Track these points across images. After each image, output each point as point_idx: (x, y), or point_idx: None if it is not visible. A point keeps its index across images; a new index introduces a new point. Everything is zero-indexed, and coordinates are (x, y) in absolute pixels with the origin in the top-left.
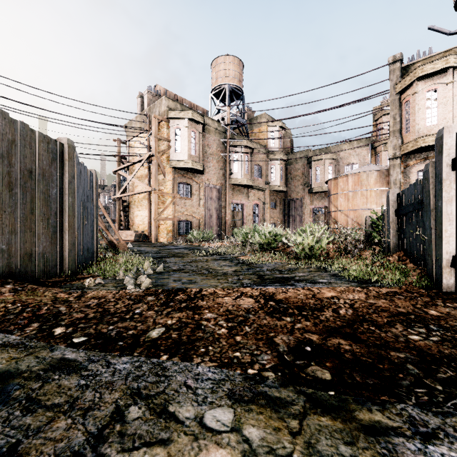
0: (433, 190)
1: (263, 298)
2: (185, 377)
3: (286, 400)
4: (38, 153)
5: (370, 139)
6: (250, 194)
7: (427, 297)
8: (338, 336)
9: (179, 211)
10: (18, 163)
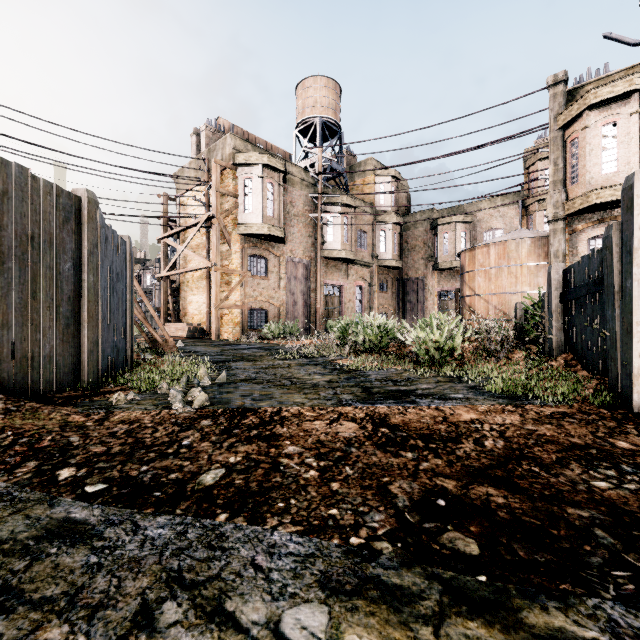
0: (617, 264)
1: (370, 422)
2: (253, 550)
3: (411, 590)
4: (42, 211)
5: (520, 194)
6: (351, 272)
7: (611, 421)
8: (486, 482)
9: (250, 296)
10: (13, 224)
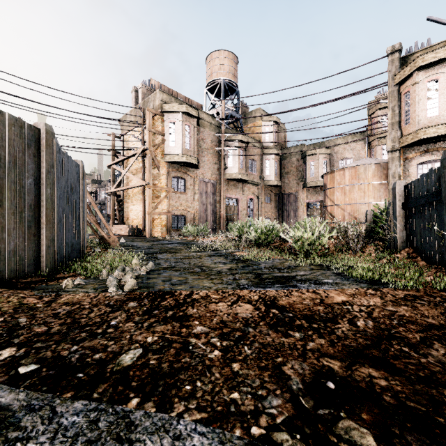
0: None
1: (263, 303)
2: (158, 443)
3: None
4: (8, 138)
5: (365, 134)
6: (245, 189)
7: None
8: (366, 363)
9: (173, 206)
10: None
